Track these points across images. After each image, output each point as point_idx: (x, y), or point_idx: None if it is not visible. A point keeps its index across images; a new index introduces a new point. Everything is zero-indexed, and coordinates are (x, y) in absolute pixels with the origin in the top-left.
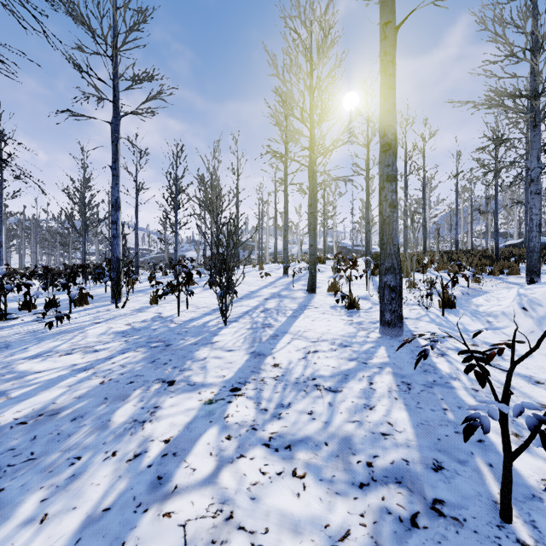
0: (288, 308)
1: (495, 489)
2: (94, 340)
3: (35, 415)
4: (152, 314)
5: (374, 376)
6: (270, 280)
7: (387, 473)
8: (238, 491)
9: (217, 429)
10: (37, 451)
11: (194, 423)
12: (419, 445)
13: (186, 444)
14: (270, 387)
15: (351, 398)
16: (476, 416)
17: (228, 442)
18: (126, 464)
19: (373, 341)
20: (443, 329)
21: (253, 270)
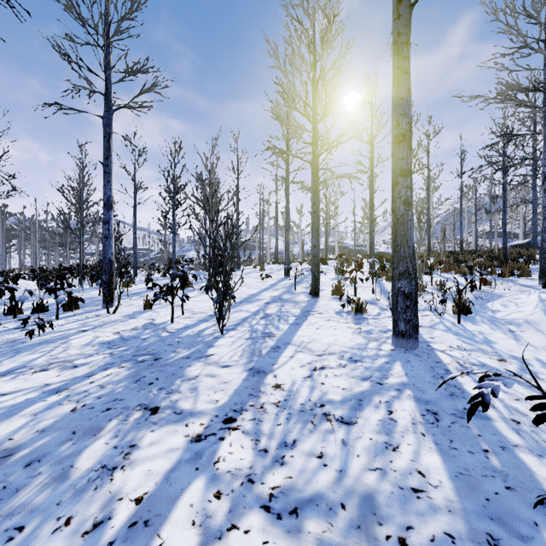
0: (290, 314)
1: None
2: (75, 353)
3: None
4: (144, 320)
5: (392, 402)
6: (270, 282)
7: None
8: None
9: (205, 481)
10: None
11: (175, 471)
12: (463, 509)
13: (162, 506)
14: (270, 417)
15: (369, 434)
16: None
17: (216, 502)
18: (81, 540)
19: (386, 355)
20: (462, 340)
21: (254, 271)
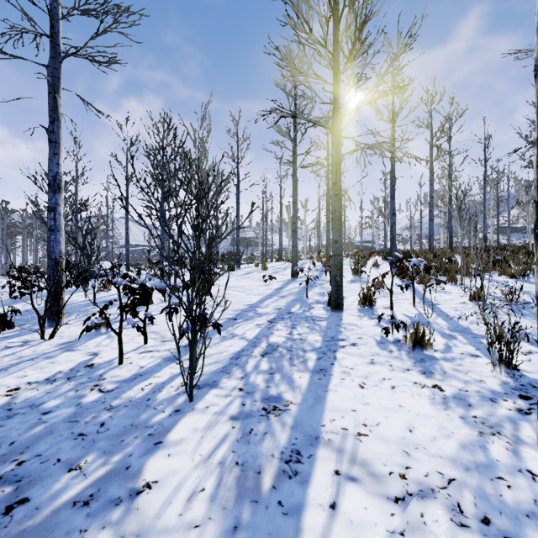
0: (308, 345)
1: None
2: None
3: None
4: (80, 357)
5: None
6: (275, 285)
7: None
8: None
9: None
10: None
11: None
12: None
13: None
14: None
15: None
16: None
17: None
18: None
19: None
20: None
21: (256, 270)
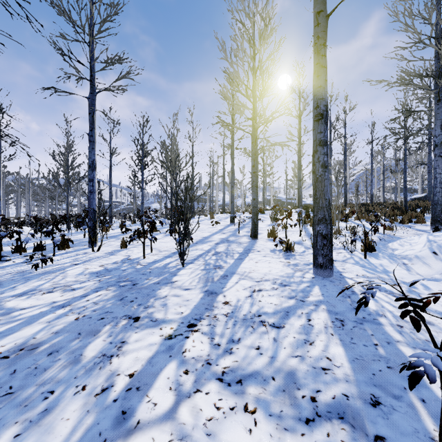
0: (235, 251)
1: (430, 425)
2: (72, 280)
3: (16, 350)
4: (122, 256)
5: (311, 313)
6: (219, 227)
7: (330, 408)
8: (195, 427)
9: (176, 364)
10: (16, 385)
11: (155, 358)
12: (356, 380)
13: (148, 379)
14: (221, 323)
15: (293, 334)
16: (420, 364)
17: (185, 376)
18: (94, 398)
19: (308, 281)
20: (366, 270)
21: (206, 219)
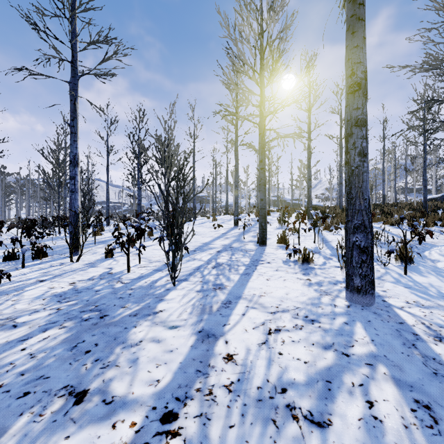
0: (240, 263)
1: None
2: (23, 308)
3: None
4: (102, 269)
5: (368, 385)
6: (222, 231)
7: None
8: None
9: None
10: None
11: None
12: None
13: None
14: (220, 412)
15: None
16: None
17: None
18: None
19: (343, 313)
20: (416, 294)
21: (208, 221)
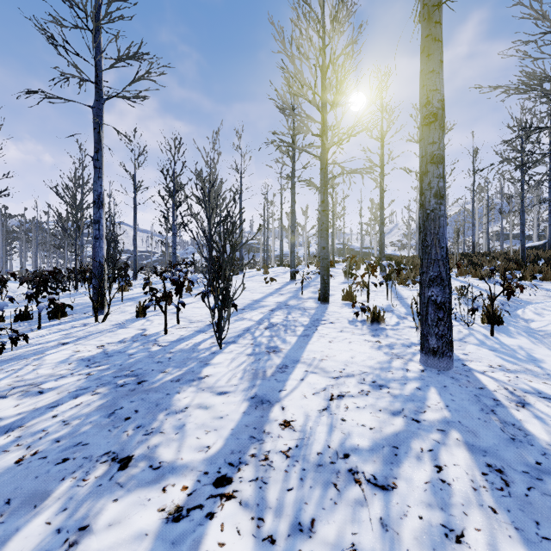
0: (298, 323)
1: None
2: (46, 373)
3: None
4: (134, 331)
5: (438, 451)
6: (275, 286)
7: None
8: None
9: None
10: None
11: None
12: None
13: None
14: (278, 476)
15: (417, 508)
16: None
17: None
18: None
19: (416, 378)
20: (502, 357)
21: (258, 274)
